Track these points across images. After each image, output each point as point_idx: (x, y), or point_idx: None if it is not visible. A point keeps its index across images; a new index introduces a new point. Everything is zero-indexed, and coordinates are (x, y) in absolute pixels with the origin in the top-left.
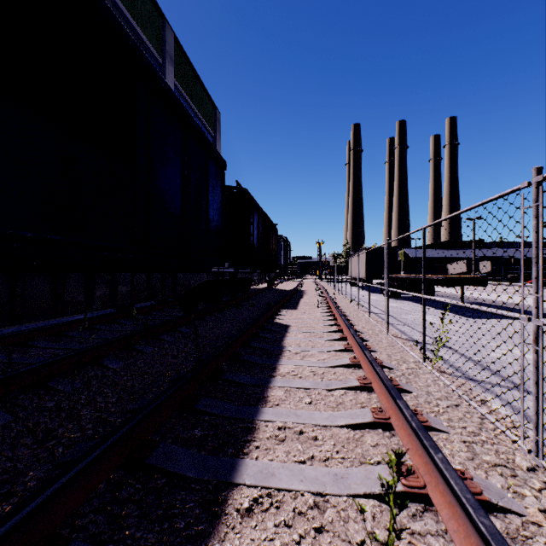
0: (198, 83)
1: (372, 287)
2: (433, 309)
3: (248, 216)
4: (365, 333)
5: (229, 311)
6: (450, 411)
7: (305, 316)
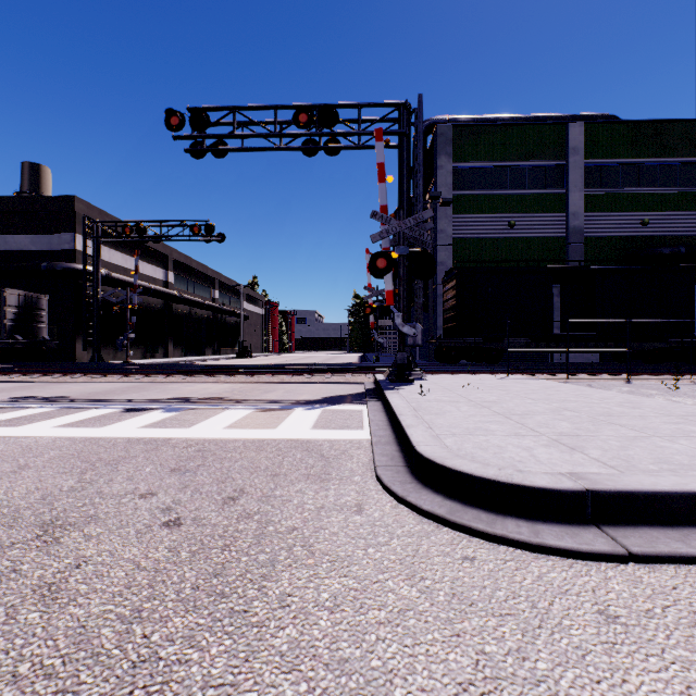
0: None
1: None
2: None
3: None
4: None
5: None
6: (638, 378)
7: None
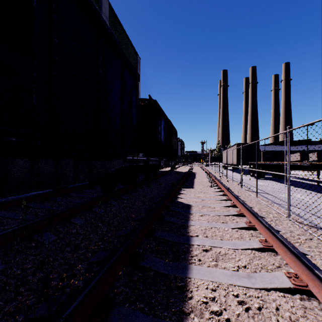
0: (125, 37)
1: (239, 170)
2: (295, 187)
3: (157, 120)
4: (267, 219)
5: (142, 189)
6: None
7: (202, 195)
